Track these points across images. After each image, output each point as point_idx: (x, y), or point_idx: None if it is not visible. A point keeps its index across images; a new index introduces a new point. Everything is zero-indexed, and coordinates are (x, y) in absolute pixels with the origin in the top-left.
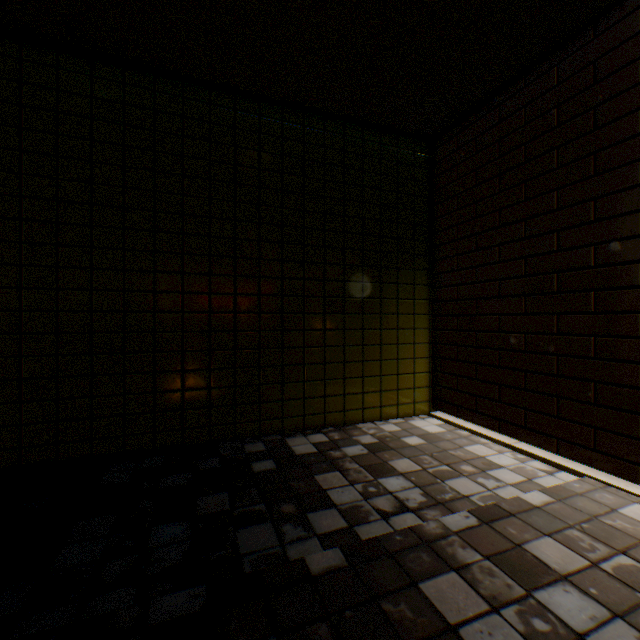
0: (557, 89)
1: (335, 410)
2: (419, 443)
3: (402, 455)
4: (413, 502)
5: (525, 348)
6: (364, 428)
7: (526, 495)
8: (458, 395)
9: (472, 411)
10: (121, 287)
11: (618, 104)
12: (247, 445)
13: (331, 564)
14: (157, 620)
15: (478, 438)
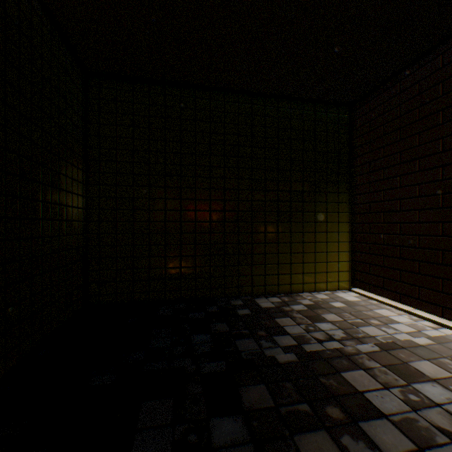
0: (441, 70)
1: (284, 283)
2: (341, 306)
3: (330, 312)
4: (337, 336)
5: (418, 245)
6: (304, 295)
7: (415, 339)
8: (370, 277)
9: (380, 288)
10: (163, 208)
11: None
12: (232, 301)
13: (289, 359)
14: (205, 371)
15: (384, 305)
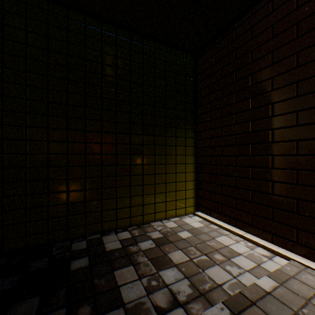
0: (272, 14)
1: (137, 215)
2: (188, 236)
3: (177, 247)
4: (183, 295)
5: (252, 176)
6: (155, 226)
7: (259, 281)
8: (211, 203)
9: (219, 213)
10: None
11: (314, 19)
12: (74, 244)
13: None
14: None
15: (223, 230)
